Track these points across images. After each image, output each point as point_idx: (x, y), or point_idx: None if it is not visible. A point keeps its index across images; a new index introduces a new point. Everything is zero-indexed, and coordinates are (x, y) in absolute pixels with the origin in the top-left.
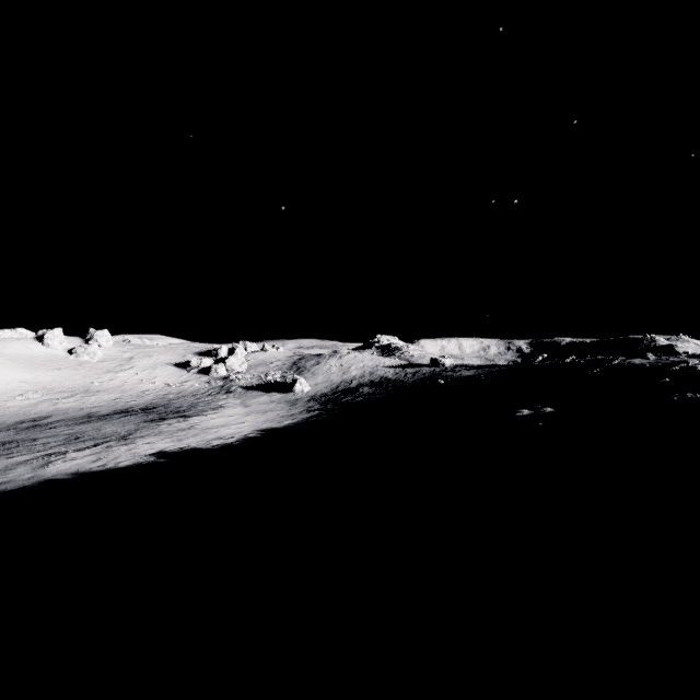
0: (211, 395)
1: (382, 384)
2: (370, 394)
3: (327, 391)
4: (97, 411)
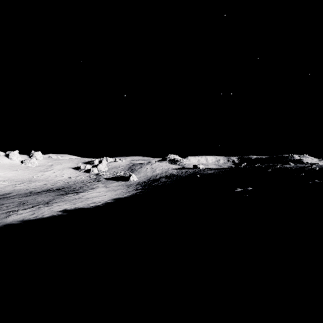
0: (90, 182)
1: (171, 177)
2: (165, 181)
3: (145, 180)
4: (35, 190)
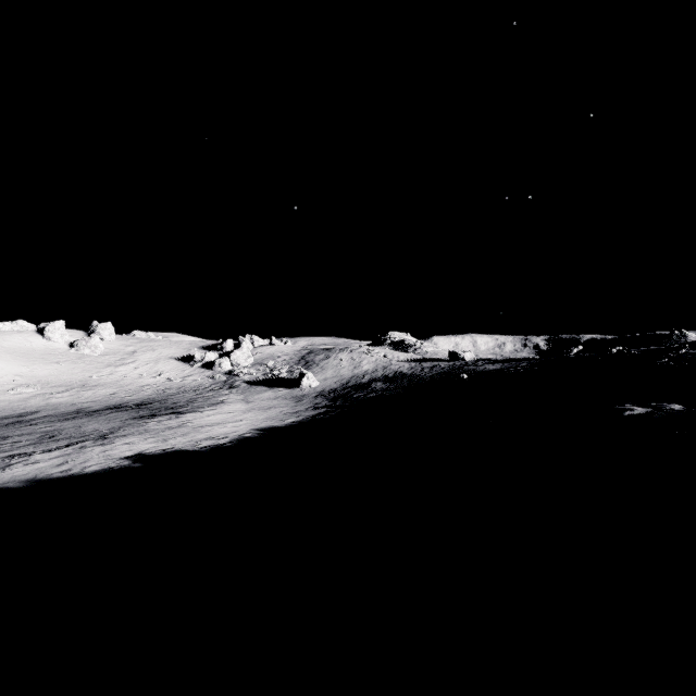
0: (213, 390)
1: (396, 379)
2: (383, 389)
3: (337, 386)
4: (89, 407)
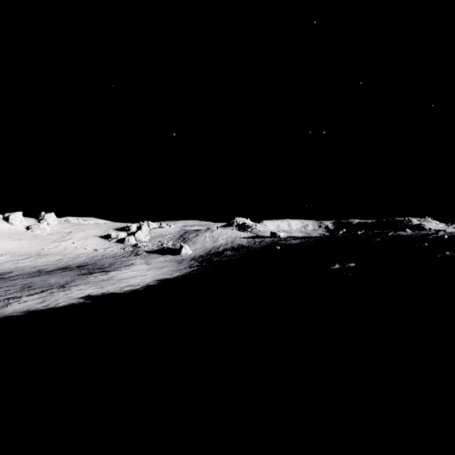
0: (125, 257)
1: (239, 249)
2: (231, 255)
3: (203, 253)
4: (45, 268)
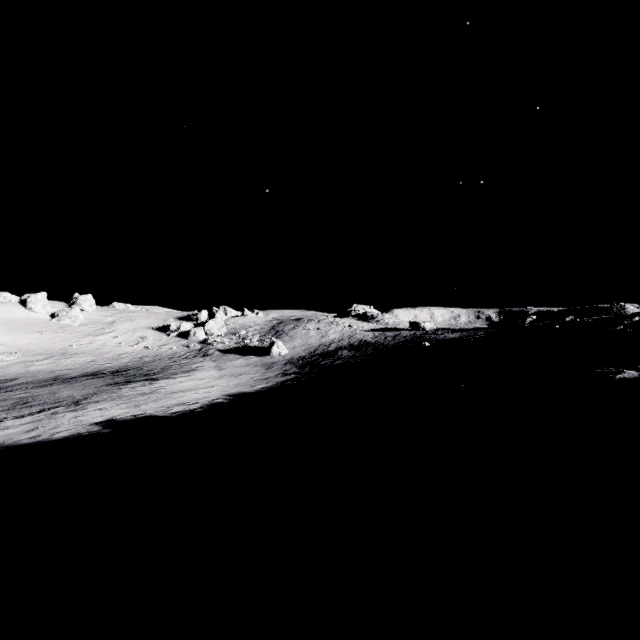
0: (188, 358)
1: (361, 347)
2: (349, 357)
3: (305, 354)
4: (67, 374)
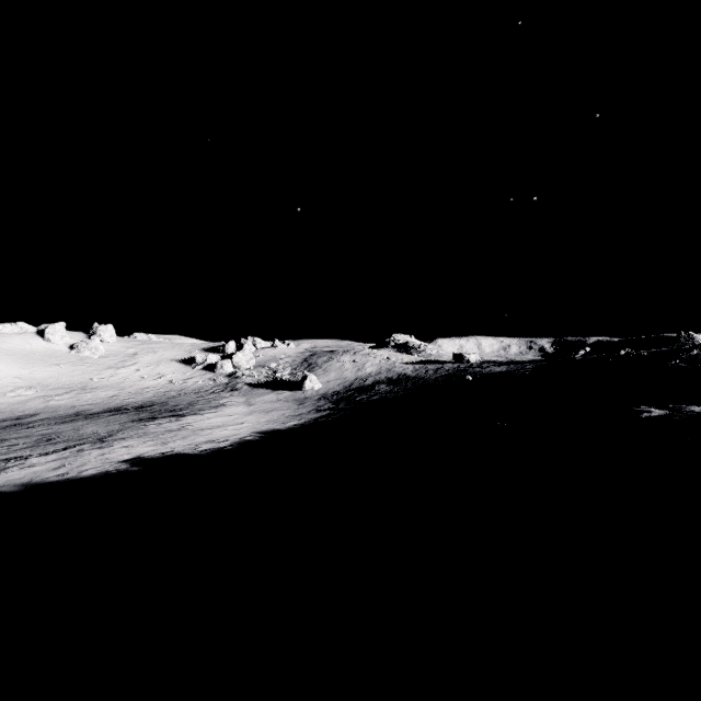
0: (215, 393)
1: (400, 381)
2: (387, 392)
3: (340, 388)
4: (89, 409)
